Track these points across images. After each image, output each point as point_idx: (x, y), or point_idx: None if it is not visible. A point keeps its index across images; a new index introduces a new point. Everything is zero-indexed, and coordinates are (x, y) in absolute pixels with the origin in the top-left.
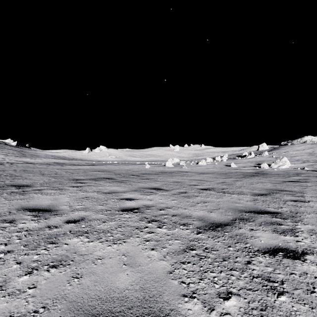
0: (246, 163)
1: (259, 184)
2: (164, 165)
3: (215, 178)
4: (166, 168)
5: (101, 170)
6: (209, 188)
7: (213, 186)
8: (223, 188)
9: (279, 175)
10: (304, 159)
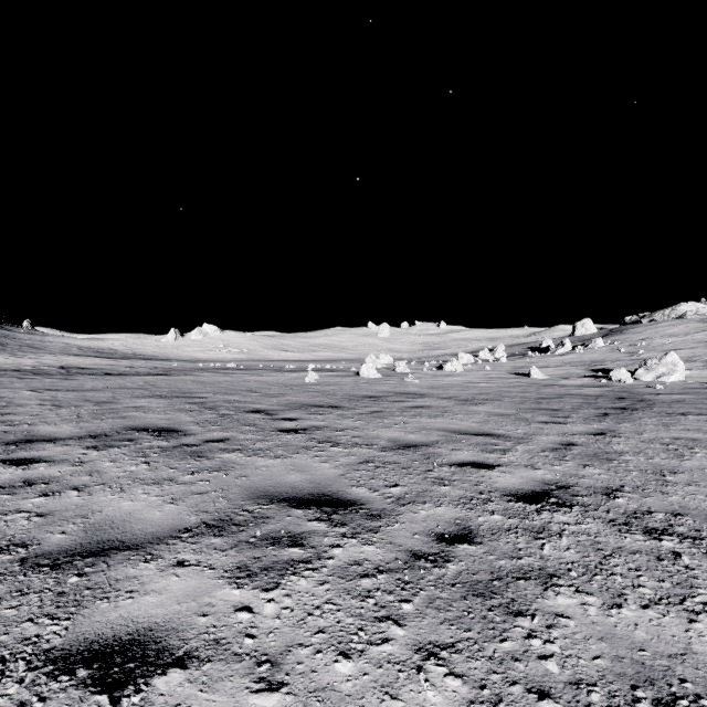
0: (562, 366)
1: (703, 454)
2: (355, 374)
3: (521, 420)
4: (362, 382)
5: (171, 391)
6: (550, 488)
7: (557, 475)
8: (608, 491)
9: (692, 405)
10: (704, 356)
